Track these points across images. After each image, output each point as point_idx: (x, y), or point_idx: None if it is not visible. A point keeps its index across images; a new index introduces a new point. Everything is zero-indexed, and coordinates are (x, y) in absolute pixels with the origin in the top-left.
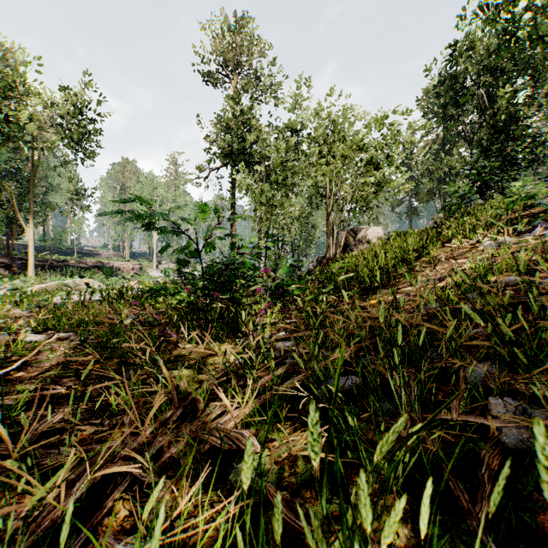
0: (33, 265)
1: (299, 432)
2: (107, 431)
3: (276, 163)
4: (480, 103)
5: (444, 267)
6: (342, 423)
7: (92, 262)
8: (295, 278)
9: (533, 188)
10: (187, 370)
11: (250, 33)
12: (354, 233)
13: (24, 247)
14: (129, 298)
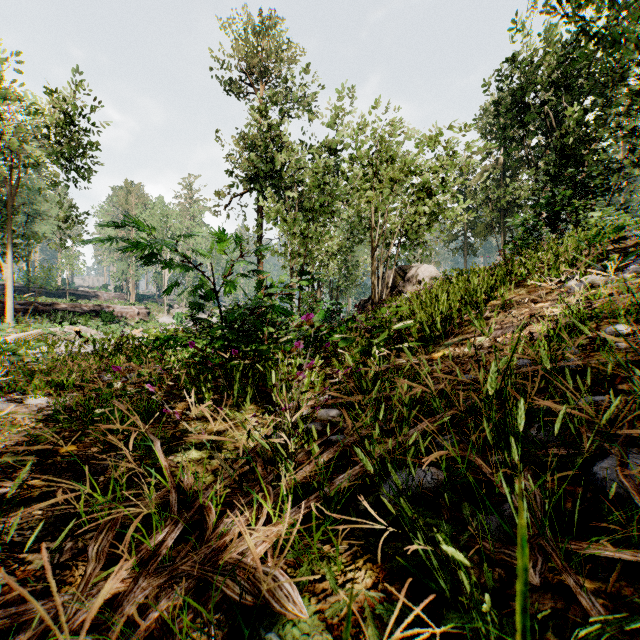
0: (13, 310)
1: (361, 564)
2: (65, 564)
3: (312, 186)
4: (547, 123)
5: (522, 312)
6: (432, 558)
7: (87, 306)
8: (335, 325)
9: (617, 219)
10: (196, 452)
11: (280, 34)
12: (403, 272)
13: (3, 287)
14: (129, 350)
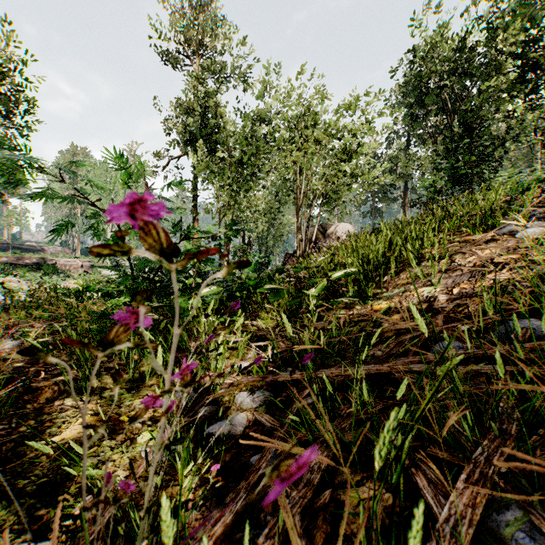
0: None
1: None
2: None
3: (240, 140)
4: (443, 104)
5: (469, 260)
6: None
7: (30, 258)
8: (264, 276)
9: (530, 175)
10: None
11: (214, 13)
12: (324, 229)
13: None
14: (42, 303)
